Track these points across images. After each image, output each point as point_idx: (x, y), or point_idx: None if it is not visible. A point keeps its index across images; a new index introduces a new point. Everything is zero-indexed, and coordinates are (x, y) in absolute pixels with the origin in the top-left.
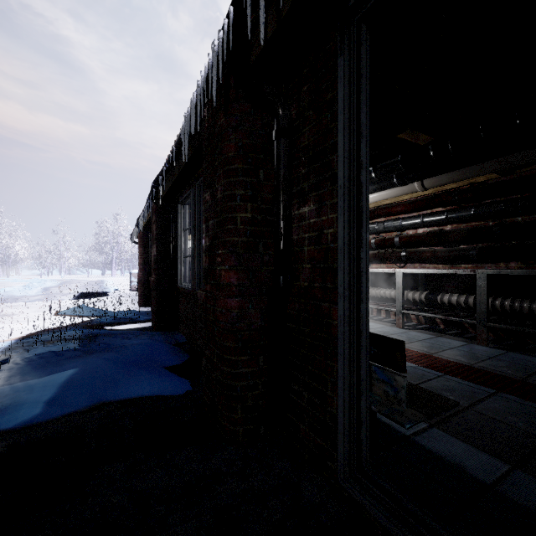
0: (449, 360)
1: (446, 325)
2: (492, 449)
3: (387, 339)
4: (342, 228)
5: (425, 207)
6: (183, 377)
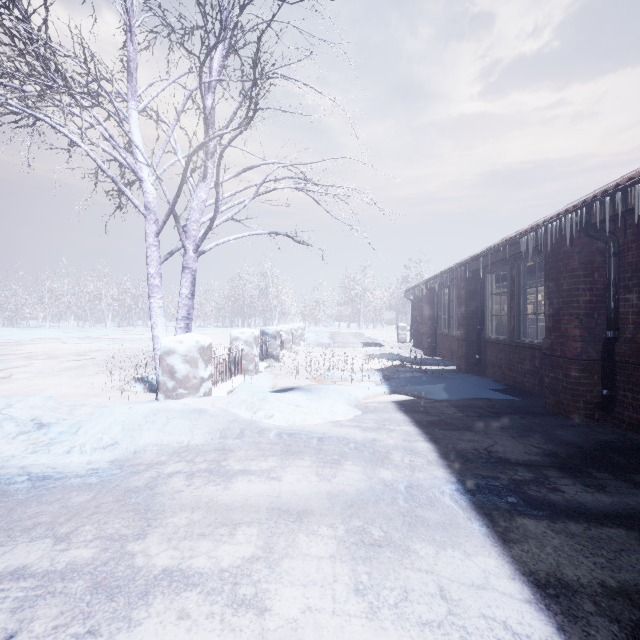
0: None
1: None
2: None
3: None
4: None
5: None
6: (517, 396)
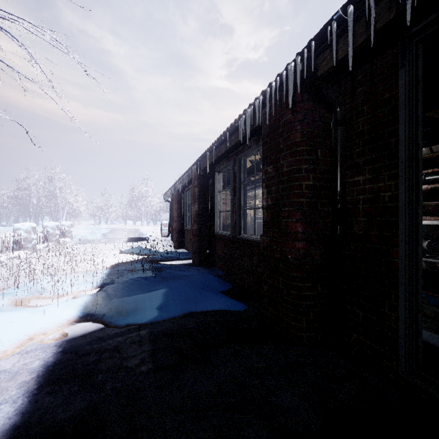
0: None
1: None
2: None
3: None
4: (403, 192)
5: (426, 167)
6: (237, 299)
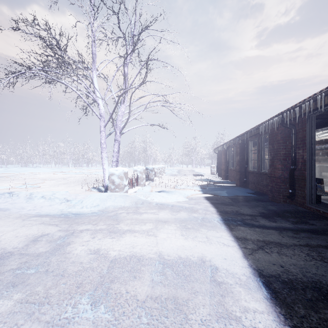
0: None
1: None
2: None
3: (319, 178)
4: (307, 156)
5: None
6: (259, 195)
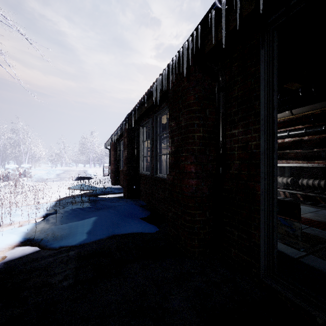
0: (311, 219)
1: (304, 198)
2: None
3: (288, 202)
4: (263, 141)
5: (290, 125)
6: (152, 223)
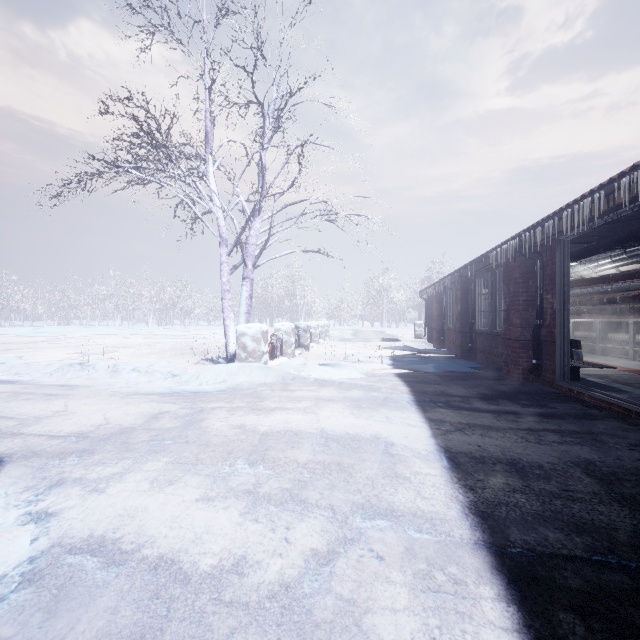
0: None
1: None
2: (633, 386)
3: (576, 340)
4: (557, 305)
5: None
6: (489, 371)
